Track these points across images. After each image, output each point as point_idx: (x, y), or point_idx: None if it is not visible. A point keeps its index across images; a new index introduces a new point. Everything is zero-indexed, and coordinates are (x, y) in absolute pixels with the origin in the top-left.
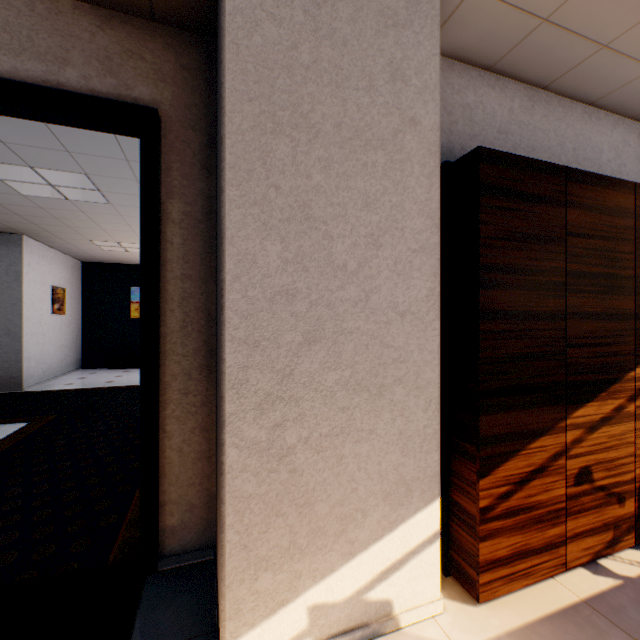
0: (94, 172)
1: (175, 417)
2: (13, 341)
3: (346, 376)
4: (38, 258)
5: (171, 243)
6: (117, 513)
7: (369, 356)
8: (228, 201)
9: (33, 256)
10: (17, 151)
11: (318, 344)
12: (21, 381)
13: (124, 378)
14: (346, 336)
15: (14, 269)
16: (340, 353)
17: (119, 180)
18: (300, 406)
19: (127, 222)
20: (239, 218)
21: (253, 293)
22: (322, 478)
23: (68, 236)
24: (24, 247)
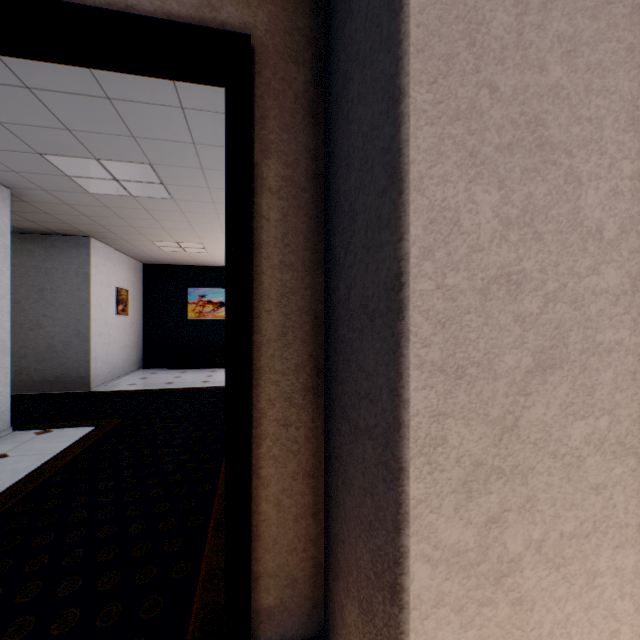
0: (159, 161)
1: (271, 457)
2: (82, 342)
3: (600, 429)
4: (104, 260)
5: (266, 219)
6: (190, 559)
7: (636, 392)
8: (413, 112)
9: (100, 258)
10: (83, 140)
11: (557, 372)
12: (89, 381)
13: (182, 379)
14: (600, 357)
15: (83, 271)
16: (591, 387)
17: (183, 170)
18: (528, 484)
19: (188, 219)
20: (431, 143)
21: (453, 280)
22: (563, 613)
23: (131, 237)
24: (92, 249)
